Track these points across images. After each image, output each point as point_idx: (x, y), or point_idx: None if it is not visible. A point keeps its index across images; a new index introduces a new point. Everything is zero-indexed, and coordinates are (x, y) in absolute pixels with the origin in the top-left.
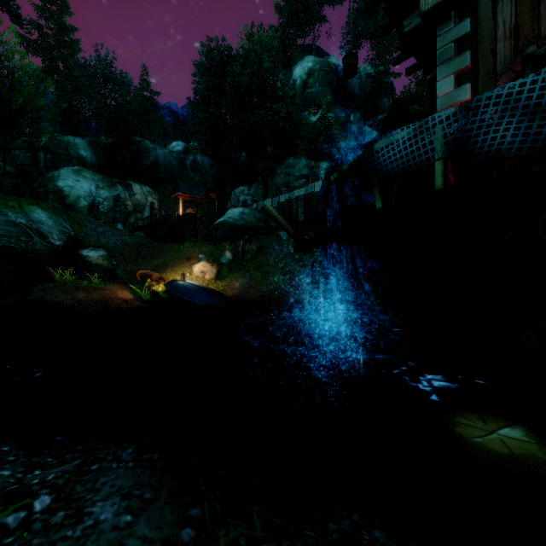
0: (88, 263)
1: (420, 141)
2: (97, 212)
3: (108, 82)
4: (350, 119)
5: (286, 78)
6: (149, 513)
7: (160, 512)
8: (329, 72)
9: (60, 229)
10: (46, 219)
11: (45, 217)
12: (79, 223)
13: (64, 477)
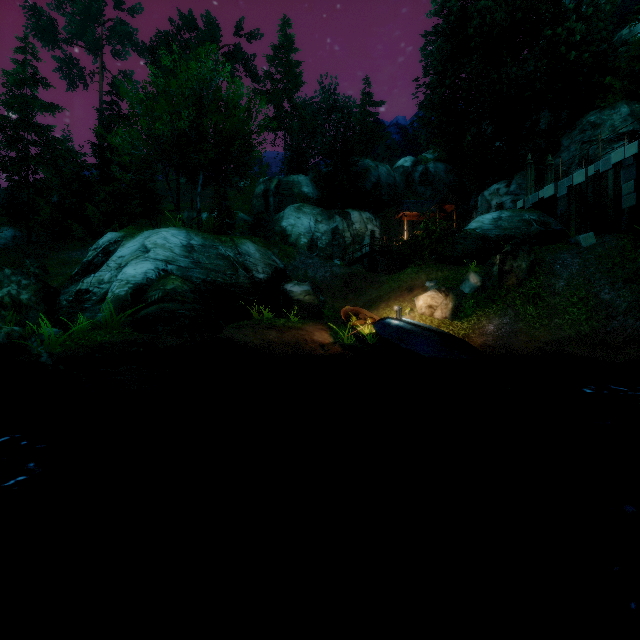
0: (290, 298)
1: None
2: (316, 248)
3: (332, 113)
4: None
5: None
6: None
7: None
8: None
9: (266, 262)
10: (254, 252)
11: (254, 249)
12: (289, 255)
13: None
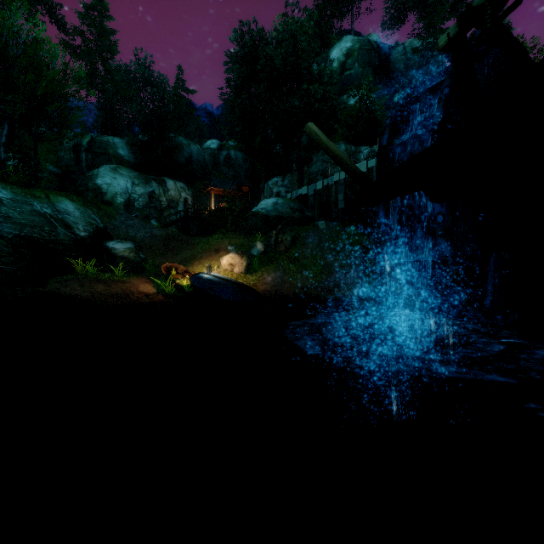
0: (113, 255)
1: None
2: (133, 208)
3: (147, 85)
4: (393, 100)
5: (322, 59)
6: None
7: None
8: (370, 50)
9: (87, 221)
10: (73, 210)
11: (73, 208)
12: (109, 215)
13: None
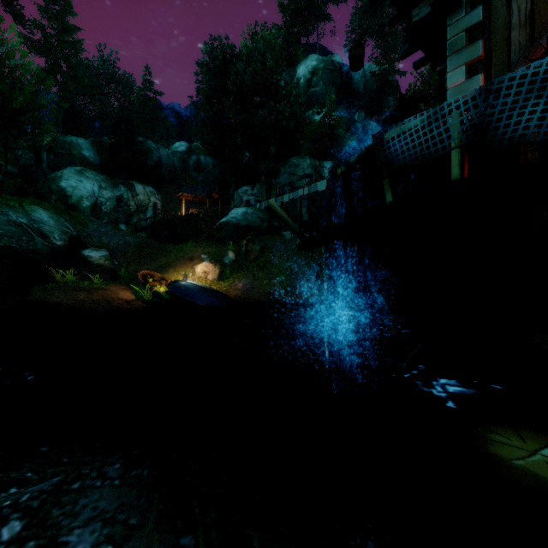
0: (89, 263)
1: (434, 128)
2: (100, 212)
3: (111, 82)
4: (354, 118)
5: (289, 77)
6: (134, 542)
7: (147, 541)
8: (333, 70)
9: (61, 229)
10: (47, 219)
11: (47, 216)
12: (81, 223)
13: (40, 498)
